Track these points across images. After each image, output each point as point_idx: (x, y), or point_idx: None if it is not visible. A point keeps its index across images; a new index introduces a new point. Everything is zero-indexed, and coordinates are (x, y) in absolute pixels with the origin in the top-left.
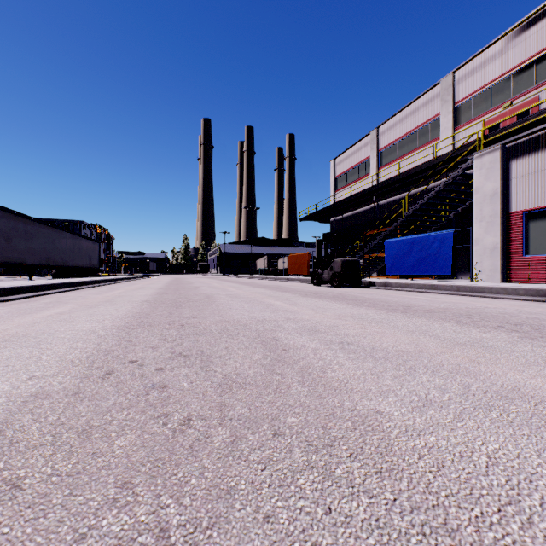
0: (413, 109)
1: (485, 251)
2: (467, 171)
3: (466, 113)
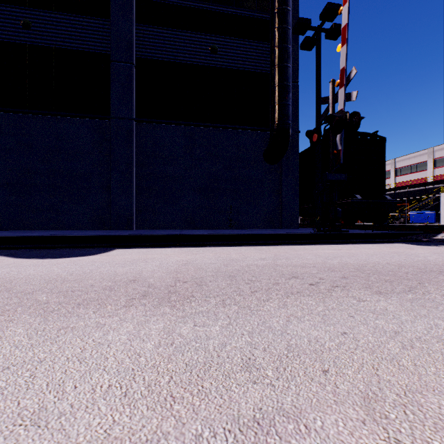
0: (414, 156)
1: (443, 217)
2: (438, 185)
3: (438, 163)
